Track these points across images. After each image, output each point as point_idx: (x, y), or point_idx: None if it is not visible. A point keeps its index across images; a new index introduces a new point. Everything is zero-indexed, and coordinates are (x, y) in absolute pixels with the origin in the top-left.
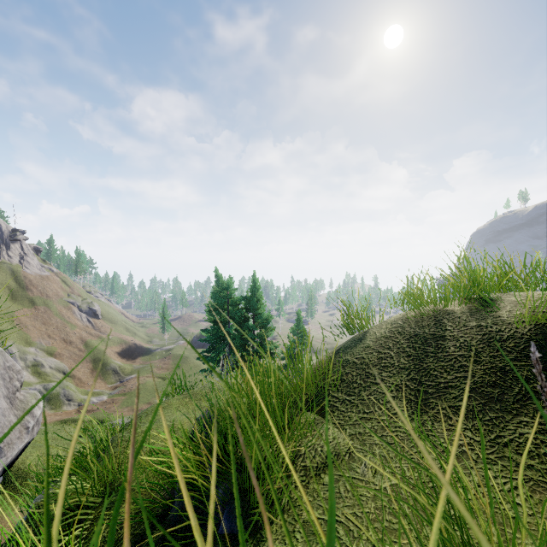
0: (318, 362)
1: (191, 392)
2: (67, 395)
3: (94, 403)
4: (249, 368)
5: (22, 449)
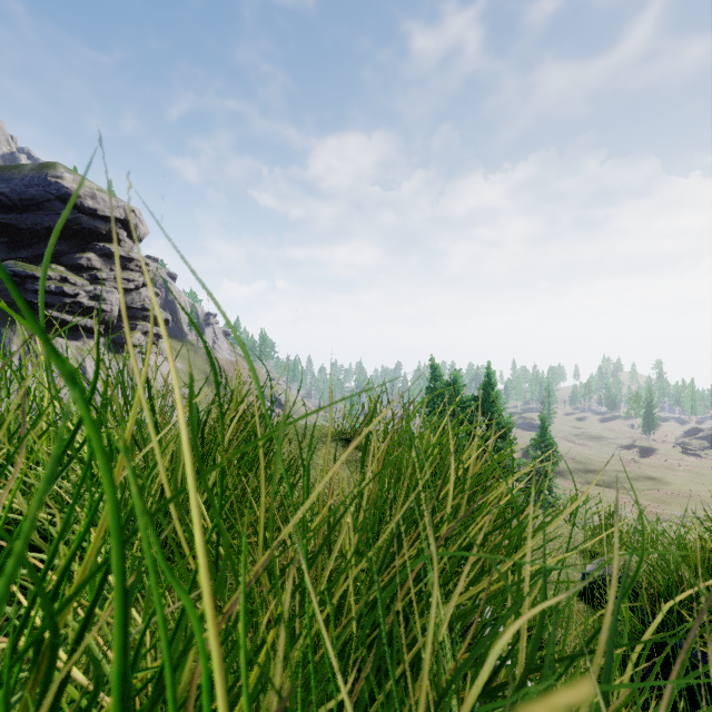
0: None
1: None
2: None
3: None
4: None
5: None
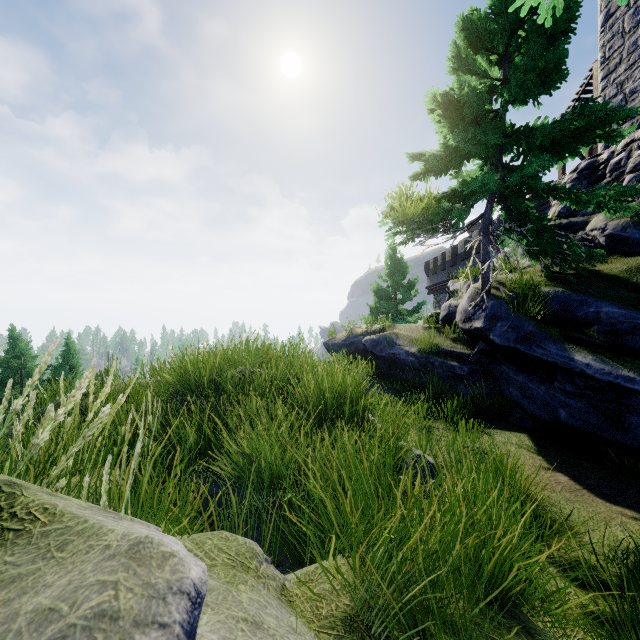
0: None
1: None
2: None
3: None
4: None
5: None
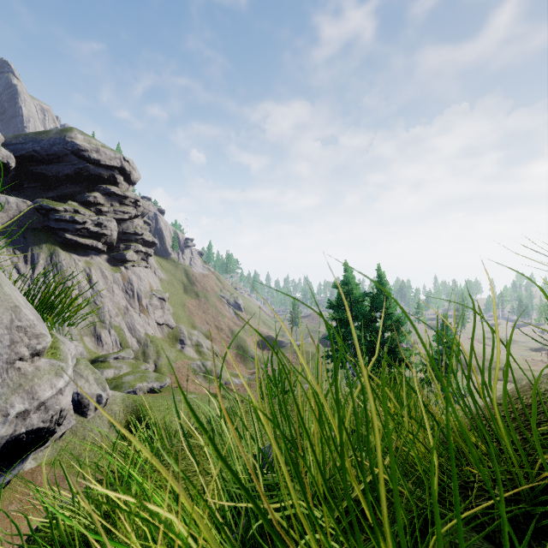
0: (517, 394)
1: (285, 397)
2: (217, 373)
3: (236, 384)
4: (378, 376)
5: (5, 442)
